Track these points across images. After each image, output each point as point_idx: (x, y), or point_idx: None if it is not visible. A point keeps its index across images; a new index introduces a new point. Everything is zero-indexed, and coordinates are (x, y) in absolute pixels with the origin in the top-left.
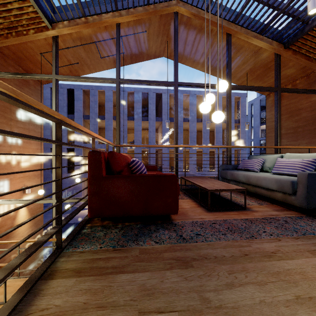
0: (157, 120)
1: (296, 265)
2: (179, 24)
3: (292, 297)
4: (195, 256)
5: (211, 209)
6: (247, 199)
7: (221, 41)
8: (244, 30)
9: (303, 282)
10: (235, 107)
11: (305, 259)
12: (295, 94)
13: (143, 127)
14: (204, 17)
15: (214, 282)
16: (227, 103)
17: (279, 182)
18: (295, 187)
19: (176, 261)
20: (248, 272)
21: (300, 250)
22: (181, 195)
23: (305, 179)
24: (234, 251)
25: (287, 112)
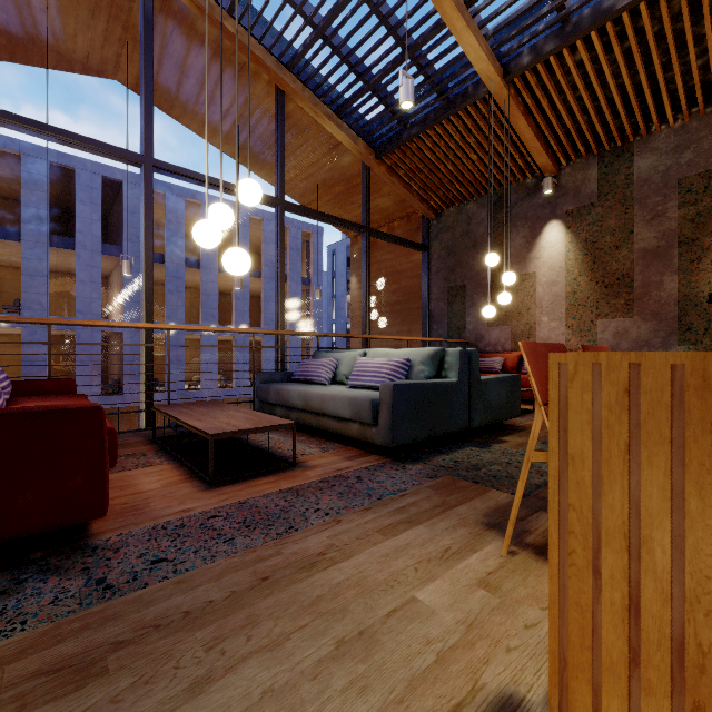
0: (107, 253)
1: (353, 569)
2: (162, 12)
3: (329, 650)
4: (127, 631)
5: (218, 479)
6: (303, 444)
7: (266, 100)
8: (309, 94)
9: (358, 602)
10: (304, 252)
11: (371, 550)
12: (392, 245)
13: (59, 265)
14: (225, 24)
15: (158, 695)
16: (278, 239)
17: (355, 404)
18: (377, 411)
19: (47, 680)
20: (256, 626)
21: (367, 533)
22: (147, 456)
23: (390, 395)
24: (240, 578)
25: (382, 275)
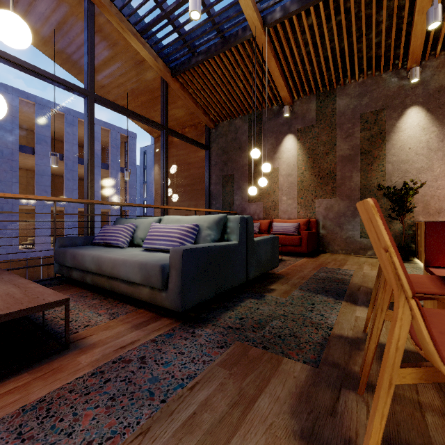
0: None
1: None
2: None
3: None
4: None
5: None
6: (92, 309)
7: (78, 9)
8: (116, 10)
9: None
10: (122, 149)
11: None
12: (184, 144)
13: None
14: None
15: None
16: (87, 124)
17: (145, 269)
18: (167, 276)
19: None
20: None
21: None
22: None
23: (179, 260)
24: None
25: (177, 165)
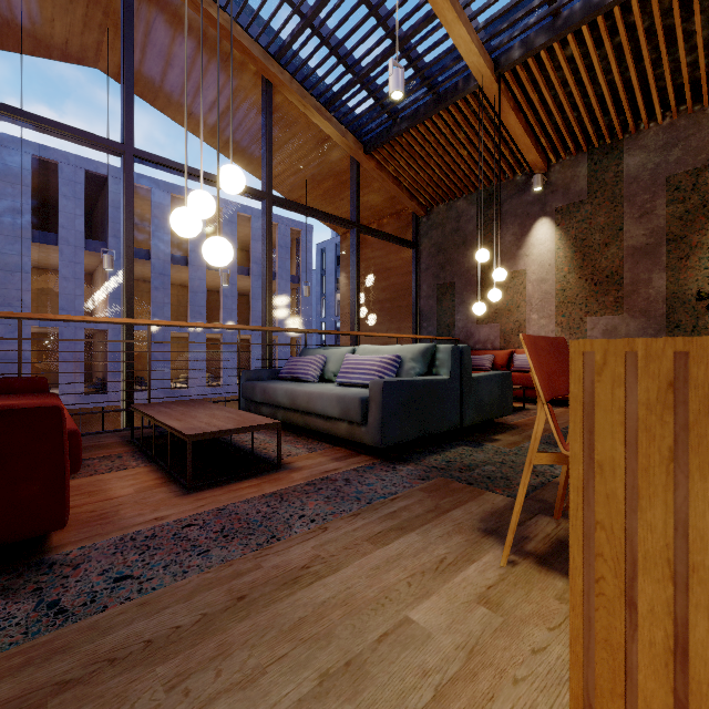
0: (91, 249)
1: (340, 585)
2: None
3: (311, 686)
4: (76, 668)
5: (197, 483)
6: (289, 444)
7: (253, 91)
8: (297, 86)
9: (345, 625)
10: (293, 249)
11: (360, 562)
12: (382, 242)
13: (41, 261)
14: (209, 11)
15: None
16: (265, 234)
17: (343, 402)
18: (366, 410)
19: None
20: (228, 657)
21: (356, 542)
22: (123, 458)
23: (380, 393)
24: (213, 597)
25: (372, 272)
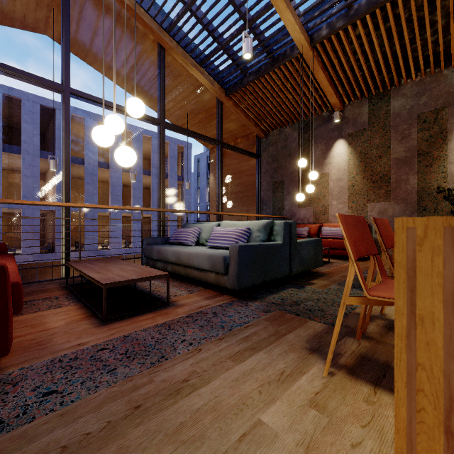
0: (44, 157)
1: (210, 394)
2: None
3: None
4: None
5: (110, 317)
6: (175, 287)
7: (152, 53)
8: (181, 50)
9: (214, 428)
10: (179, 159)
11: (225, 375)
12: (236, 154)
13: (10, 165)
14: None
15: None
16: (160, 147)
17: (212, 259)
18: (227, 264)
19: None
20: None
21: (221, 360)
22: (59, 299)
23: (236, 253)
24: (116, 407)
25: (230, 174)
